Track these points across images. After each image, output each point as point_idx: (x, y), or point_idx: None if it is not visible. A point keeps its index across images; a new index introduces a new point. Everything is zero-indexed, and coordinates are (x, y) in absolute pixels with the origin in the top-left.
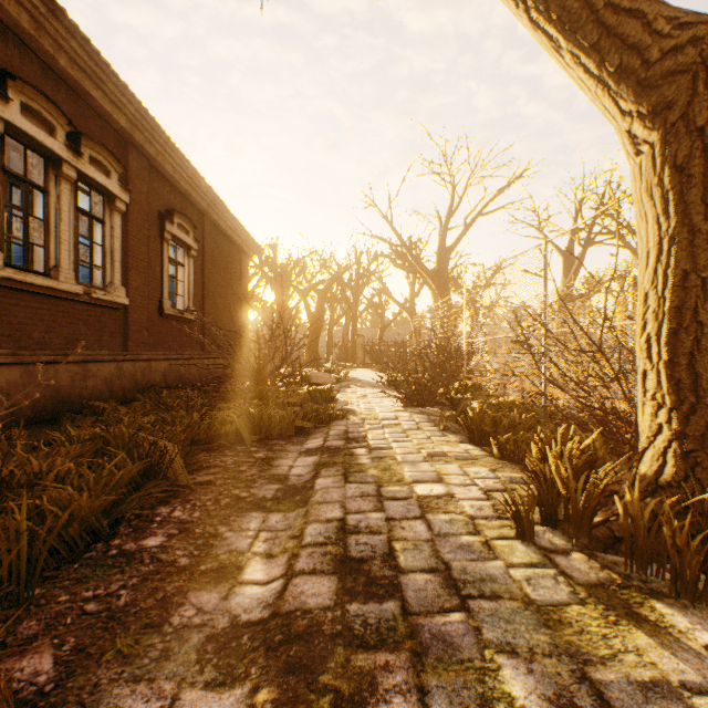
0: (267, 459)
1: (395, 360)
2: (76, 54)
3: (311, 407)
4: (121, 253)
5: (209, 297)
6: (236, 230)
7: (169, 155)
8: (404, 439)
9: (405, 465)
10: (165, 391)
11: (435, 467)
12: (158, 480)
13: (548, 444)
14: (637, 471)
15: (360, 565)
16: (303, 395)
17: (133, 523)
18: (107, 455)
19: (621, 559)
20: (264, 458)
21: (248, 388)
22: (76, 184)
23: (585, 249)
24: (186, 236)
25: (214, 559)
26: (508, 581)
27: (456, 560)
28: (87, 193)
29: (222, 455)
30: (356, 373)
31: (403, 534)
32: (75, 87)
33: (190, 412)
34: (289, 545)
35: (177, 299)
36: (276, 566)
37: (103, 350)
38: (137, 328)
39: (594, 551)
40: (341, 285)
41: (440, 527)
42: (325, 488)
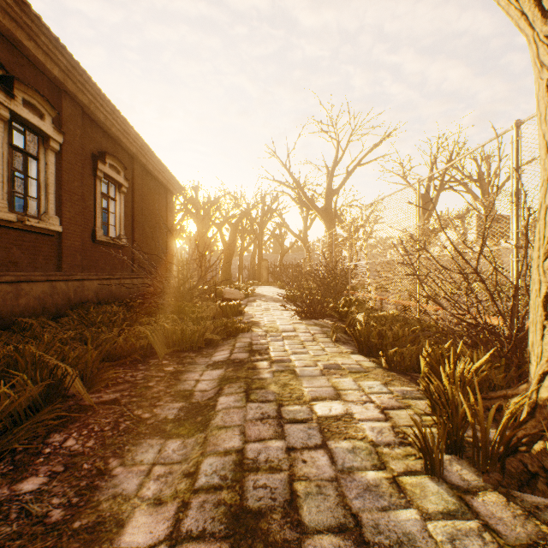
0: (175, 373)
1: (292, 278)
2: (7, 5)
3: (220, 321)
4: (55, 187)
5: (138, 227)
6: (162, 172)
7: (101, 104)
8: (301, 351)
9: (304, 379)
10: (93, 307)
11: (331, 381)
12: (58, 403)
13: (435, 359)
14: (539, 395)
15: (257, 523)
16: (215, 309)
17: (17, 458)
18: (6, 378)
19: (540, 499)
20: (174, 372)
21: (168, 304)
22: (10, 123)
23: (439, 193)
24: (117, 175)
25: (93, 509)
26: (429, 544)
27: (365, 510)
28: (23, 132)
29: (135, 369)
30: (261, 289)
31: (305, 471)
32: (8, 36)
33: (111, 327)
34: (181, 487)
35: (110, 228)
36: (161, 521)
37: (37, 271)
38: (71, 252)
39: (509, 489)
40: (249, 220)
41: (343, 458)
42: (227, 408)
